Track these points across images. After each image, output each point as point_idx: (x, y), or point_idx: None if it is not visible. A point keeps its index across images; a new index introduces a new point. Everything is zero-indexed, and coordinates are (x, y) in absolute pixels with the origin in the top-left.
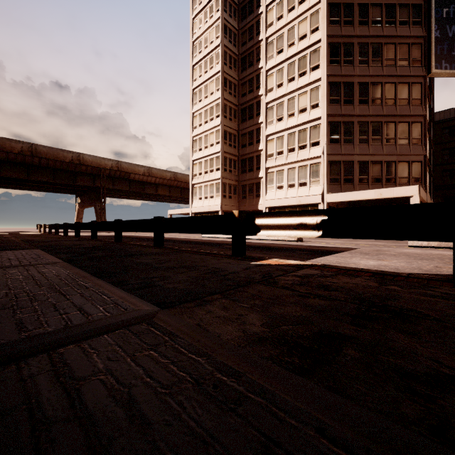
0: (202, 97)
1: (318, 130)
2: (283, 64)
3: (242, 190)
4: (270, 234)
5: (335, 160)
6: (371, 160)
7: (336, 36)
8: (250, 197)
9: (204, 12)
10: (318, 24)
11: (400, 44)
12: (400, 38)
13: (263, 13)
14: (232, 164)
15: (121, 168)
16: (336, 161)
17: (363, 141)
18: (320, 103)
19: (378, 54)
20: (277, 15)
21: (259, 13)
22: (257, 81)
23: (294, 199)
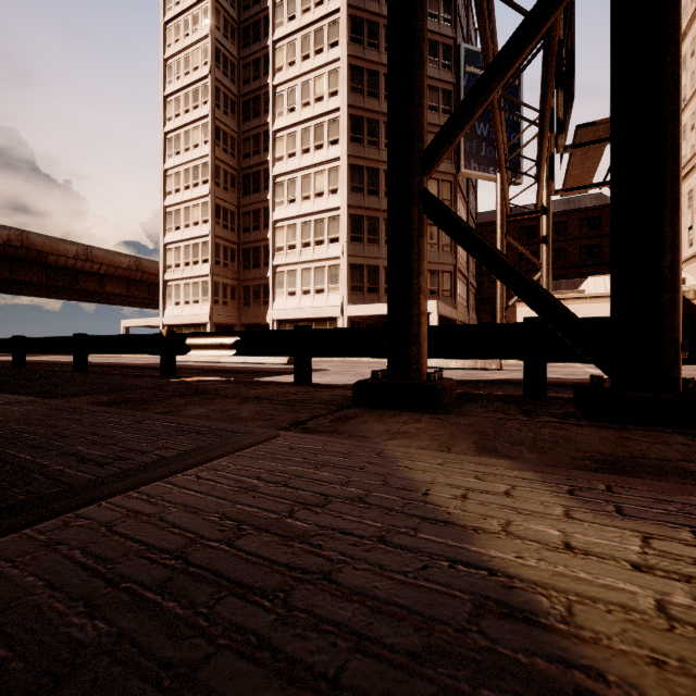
0: (182, 148)
1: (337, 223)
2: (296, 127)
3: (244, 293)
4: (198, 354)
5: (357, 263)
6: None
7: (359, 108)
8: (256, 305)
9: (184, 19)
10: (338, 87)
11: (430, 133)
12: (430, 125)
13: (270, 51)
14: (228, 255)
15: (28, 243)
16: (359, 265)
17: None
18: (340, 189)
19: None
20: (289, 60)
21: (267, 45)
22: (265, 140)
23: (310, 310)
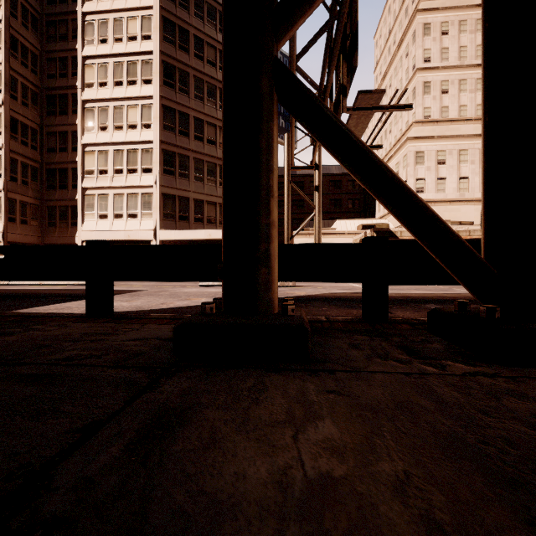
0: None
1: (150, 155)
2: (107, 59)
3: (48, 213)
4: None
5: (169, 193)
6: (206, 200)
7: (171, 57)
8: (63, 226)
9: None
10: (151, 33)
11: None
12: None
13: None
14: (28, 172)
15: None
16: (171, 195)
17: (199, 178)
18: (153, 125)
19: (213, 95)
20: None
21: None
22: (73, 65)
23: (122, 233)
